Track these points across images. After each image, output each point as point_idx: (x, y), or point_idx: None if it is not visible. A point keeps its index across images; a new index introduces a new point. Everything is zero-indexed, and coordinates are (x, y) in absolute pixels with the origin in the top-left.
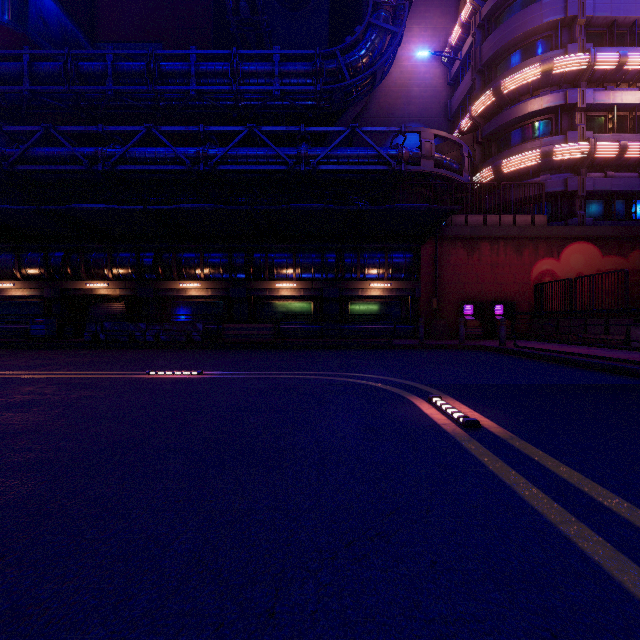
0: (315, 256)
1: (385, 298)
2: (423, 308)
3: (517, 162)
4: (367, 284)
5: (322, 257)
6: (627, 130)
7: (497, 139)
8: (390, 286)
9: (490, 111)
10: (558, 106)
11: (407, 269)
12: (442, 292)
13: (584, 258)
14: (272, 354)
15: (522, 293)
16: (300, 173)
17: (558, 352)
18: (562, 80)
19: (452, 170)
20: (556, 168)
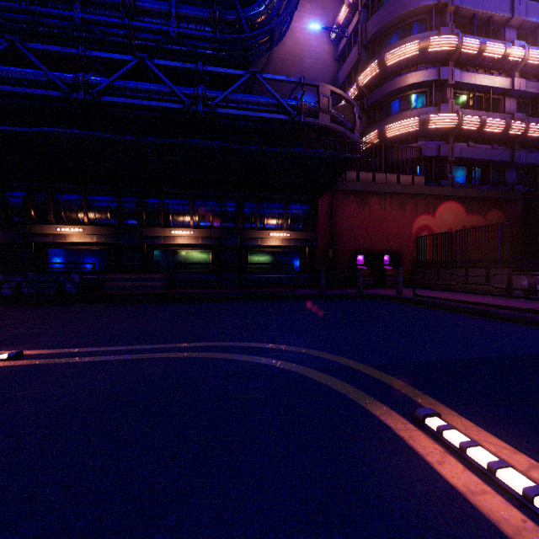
0: (214, 204)
1: (284, 248)
2: (320, 258)
3: (399, 127)
4: (267, 234)
5: (221, 205)
6: (483, 109)
7: (380, 108)
8: (289, 236)
9: (374, 82)
10: (432, 81)
11: (305, 220)
12: (337, 243)
13: (453, 215)
14: (159, 310)
15: (405, 245)
16: (197, 115)
17: (466, 302)
18: (436, 58)
19: (346, 128)
20: (430, 136)
